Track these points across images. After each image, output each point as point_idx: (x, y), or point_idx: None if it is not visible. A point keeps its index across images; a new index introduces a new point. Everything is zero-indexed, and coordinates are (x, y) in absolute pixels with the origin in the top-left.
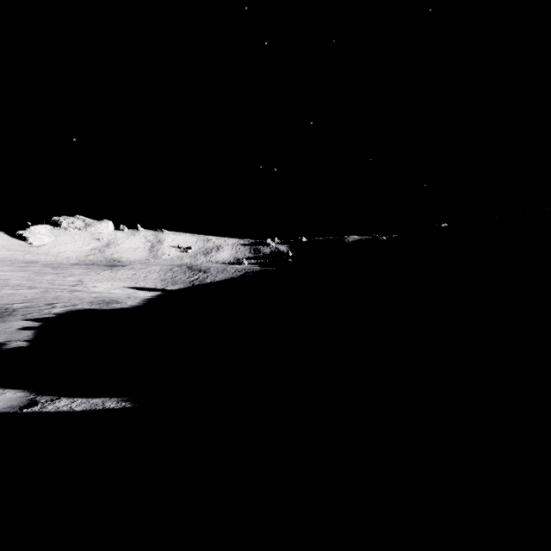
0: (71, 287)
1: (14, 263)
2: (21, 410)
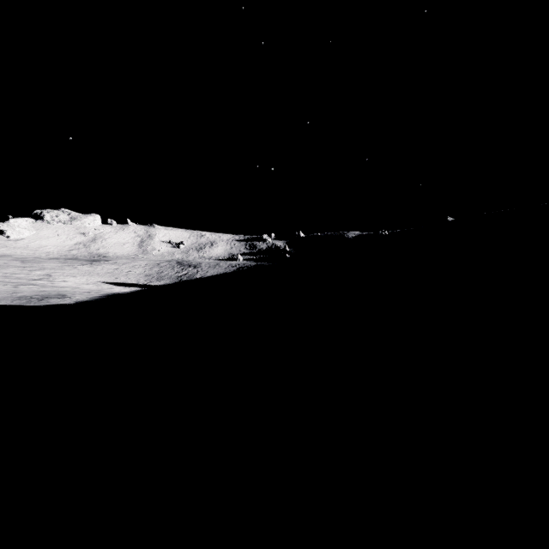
0: (31, 280)
1: None
2: None
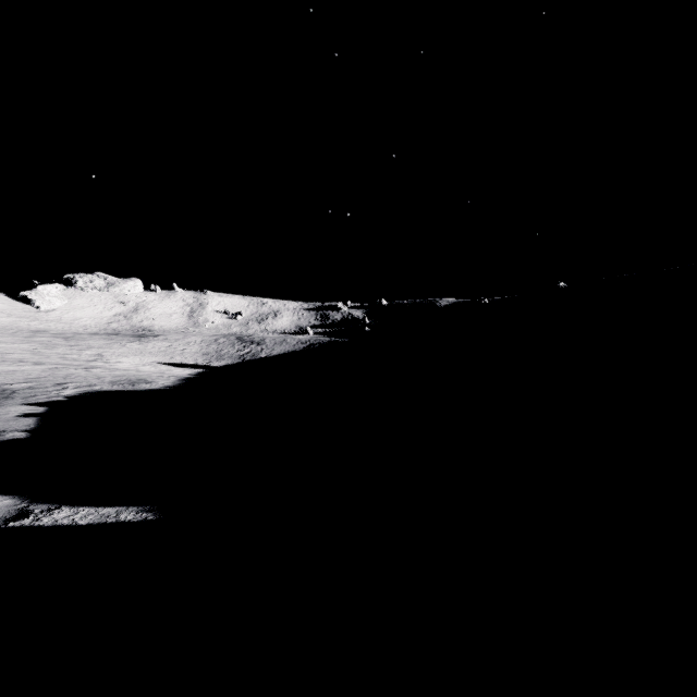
0: (89, 362)
1: (16, 333)
2: (5, 523)
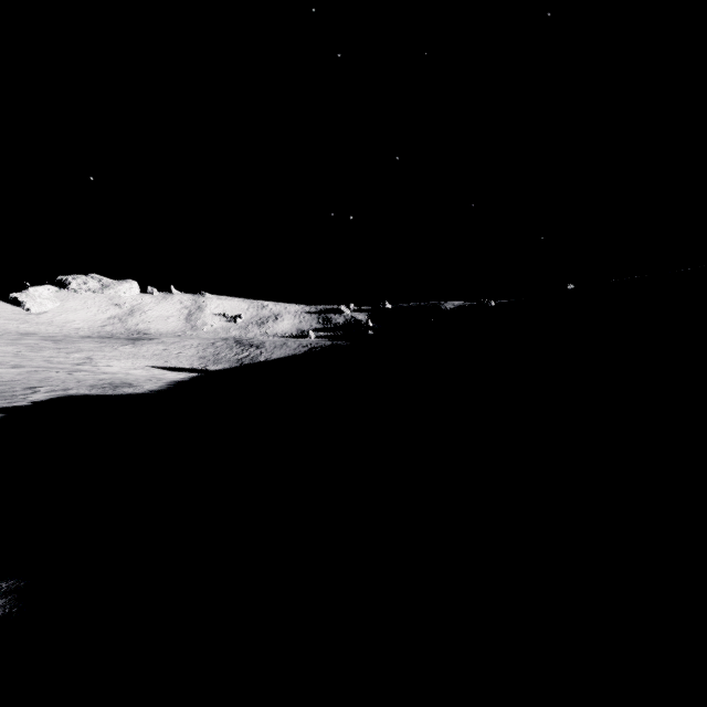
0: (75, 366)
1: (2, 335)
2: None
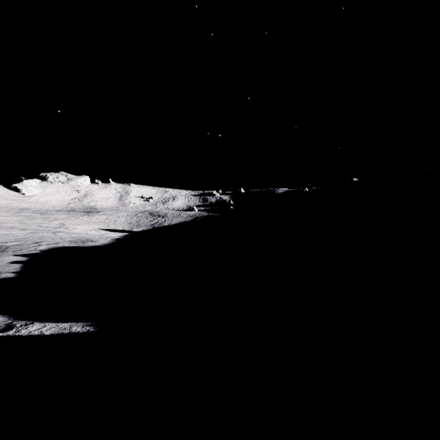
0: (55, 229)
1: (9, 210)
2: None
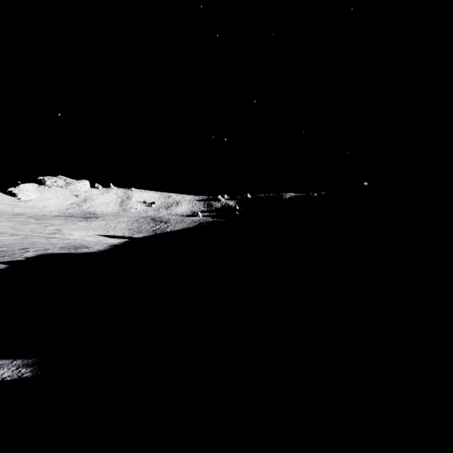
0: (50, 234)
1: (3, 215)
2: None
